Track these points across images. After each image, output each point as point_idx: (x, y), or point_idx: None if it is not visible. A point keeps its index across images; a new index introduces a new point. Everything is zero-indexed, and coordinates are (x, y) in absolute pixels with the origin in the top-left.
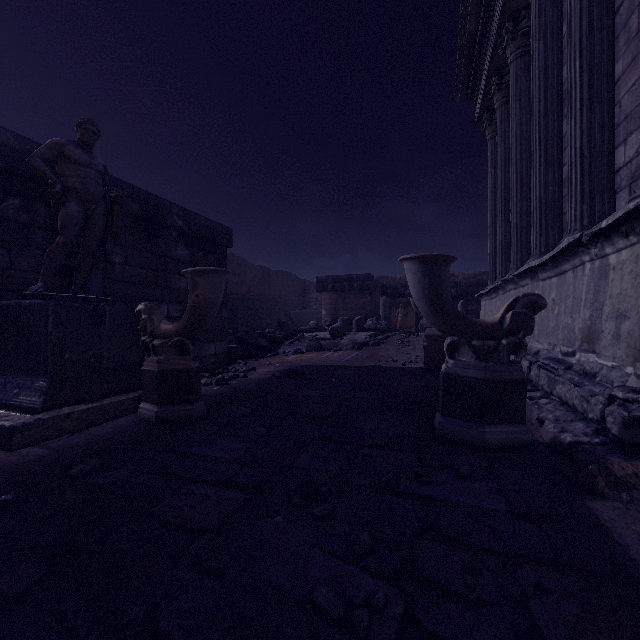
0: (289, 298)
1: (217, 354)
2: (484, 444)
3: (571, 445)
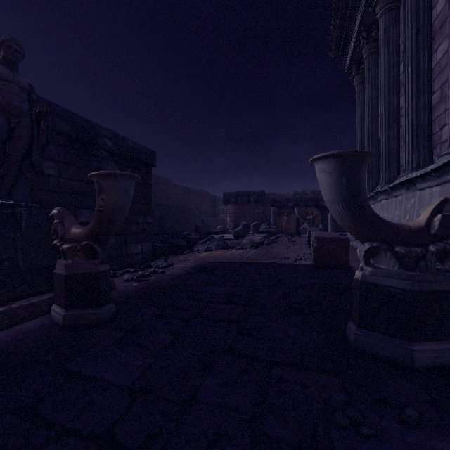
0: (203, 209)
1: (143, 252)
2: (413, 364)
3: None
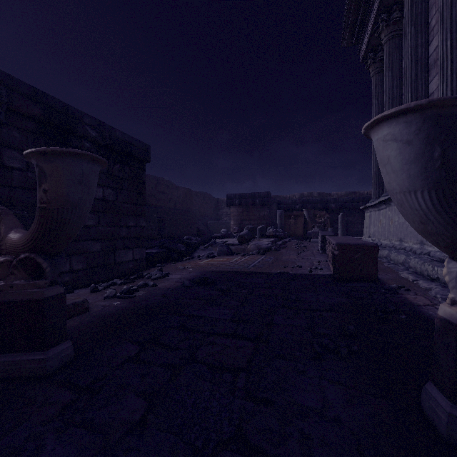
0: (206, 212)
1: (135, 260)
2: None
3: None
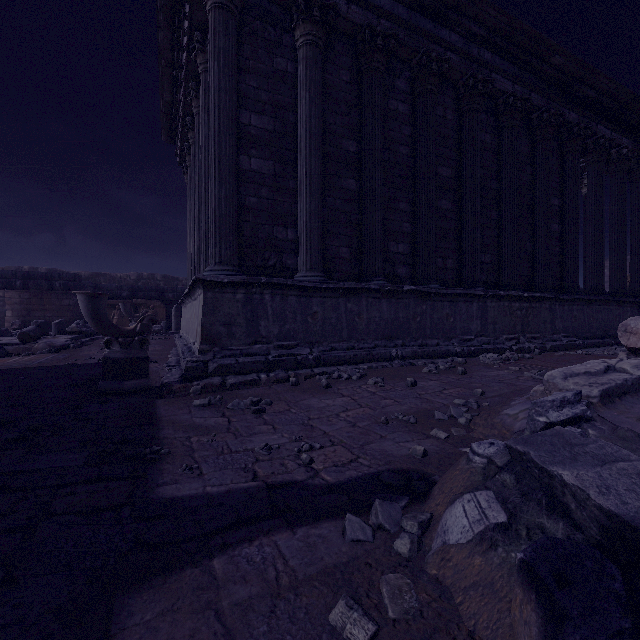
0: None
1: None
2: (124, 391)
3: (165, 383)
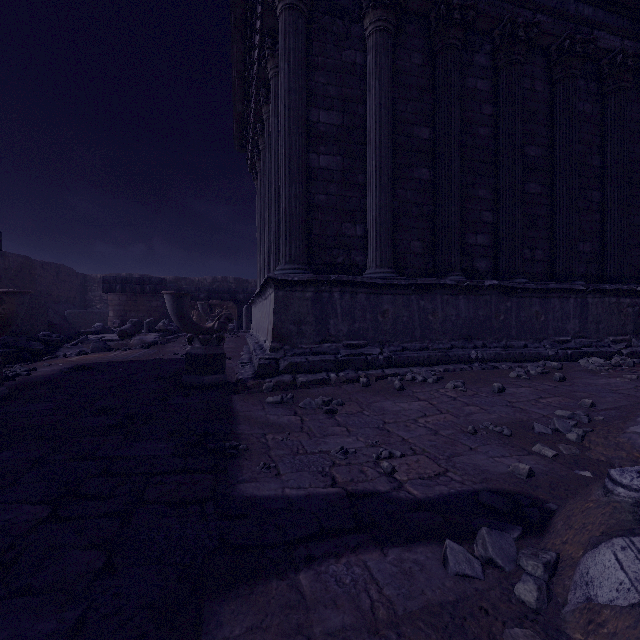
0: (62, 295)
1: None
2: (204, 385)
3: (240, 379)
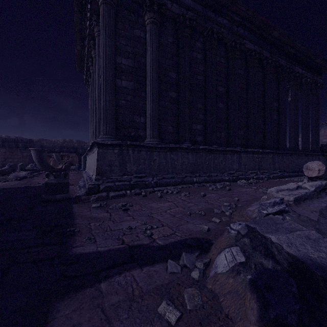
0: None
1: None
2: (56, 200)
3: (77, 196)
